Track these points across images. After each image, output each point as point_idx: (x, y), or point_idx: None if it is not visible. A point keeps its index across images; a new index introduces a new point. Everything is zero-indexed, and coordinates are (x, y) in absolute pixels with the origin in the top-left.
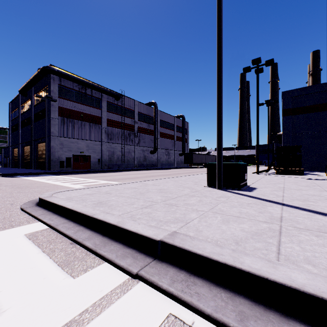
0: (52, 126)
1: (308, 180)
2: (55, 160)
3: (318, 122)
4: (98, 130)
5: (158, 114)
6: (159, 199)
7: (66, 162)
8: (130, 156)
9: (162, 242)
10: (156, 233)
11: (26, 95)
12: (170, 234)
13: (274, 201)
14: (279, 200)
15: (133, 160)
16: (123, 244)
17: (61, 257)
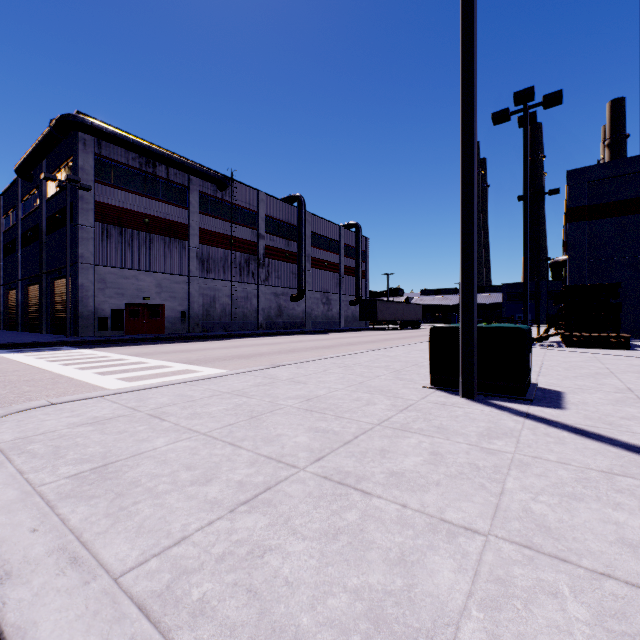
0: (81, 242)
1: None
2: (89, 314)
3: None
4: (182, 252)
5: (306, 221)
6: (302, 444)
7: (111, 318)
8: (248, 306)
9: None
10: None
11: (32, 178)
12: None
13: None
14: None
15: (256, 314)
16: None
17: None
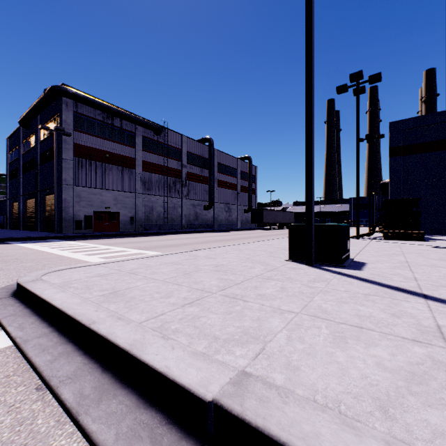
0: (64, 171)
1: (436, 248)
2: (69, 218)
3: (440, 166)
4: (131, 177)
5: (214, 155)
6: (214, 284)
7: (84, 221)
8: (175, 213)
9: (216, 407)
10: (204, 377)
11: (30, 127)
12: (235, 380)
13: (406, 288)
14: (413, 286)
15: (180, 218)
16: (139, 395)
17: (0, 434)
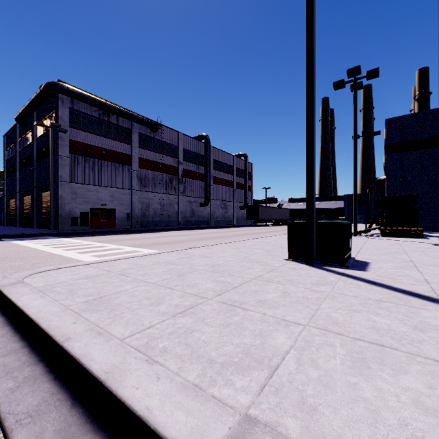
0: (60, 167)
1: (437, 246)
2: (65, 215)
3: (437, 162)
4: (127, 173)
5: (210, 152)
6: (209, 288)
7: (80, 218)
8: (171, 210)
9: None
10: (195, 426)
11: (26, 124)
12: (236, 432)
13: (420, 293)
14: (427, 290)
15: (176, 215)
16: None
17: None
